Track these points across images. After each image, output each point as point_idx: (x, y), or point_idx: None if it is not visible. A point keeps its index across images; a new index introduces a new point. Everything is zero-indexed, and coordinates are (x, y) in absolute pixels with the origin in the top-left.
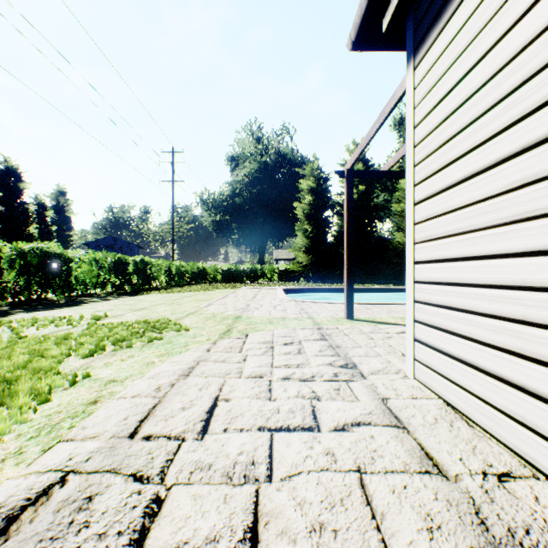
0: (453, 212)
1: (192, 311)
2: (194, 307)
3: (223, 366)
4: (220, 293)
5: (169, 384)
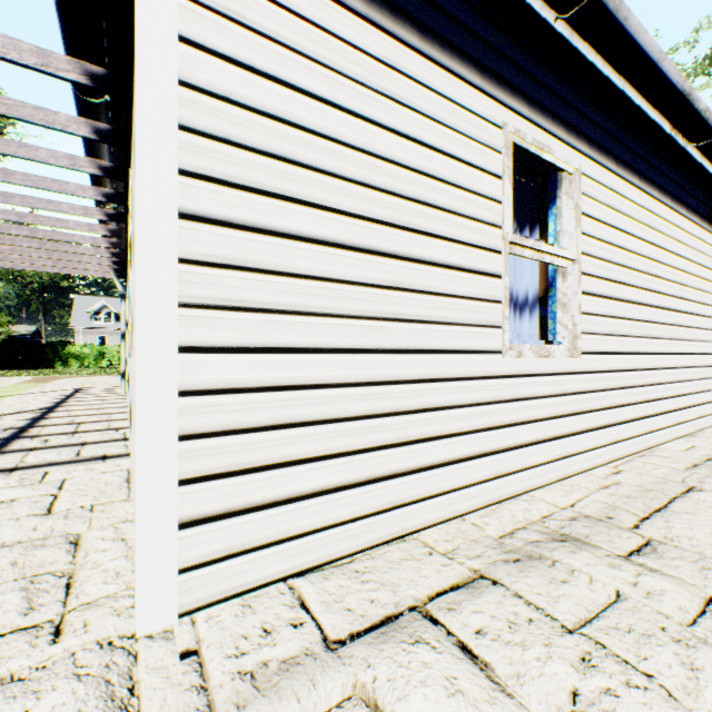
0: (304, 279)
1: None
2: None
3: None
4: None
5: None
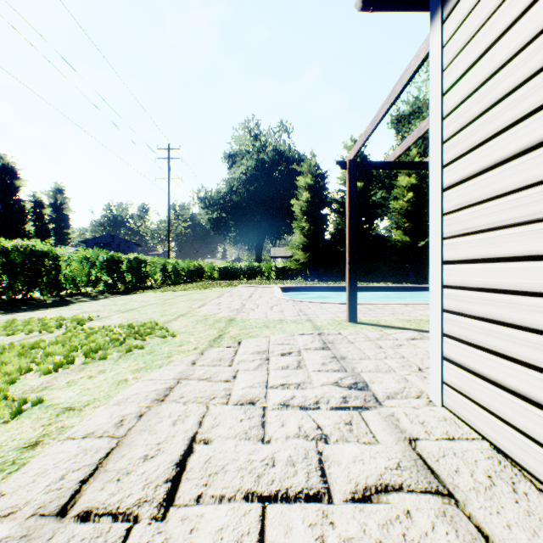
0: (505, 196)
1: (183, 312)
2: (186, 308)
3: (207, 387)
4: (215, 292)
5: (138, 414)
